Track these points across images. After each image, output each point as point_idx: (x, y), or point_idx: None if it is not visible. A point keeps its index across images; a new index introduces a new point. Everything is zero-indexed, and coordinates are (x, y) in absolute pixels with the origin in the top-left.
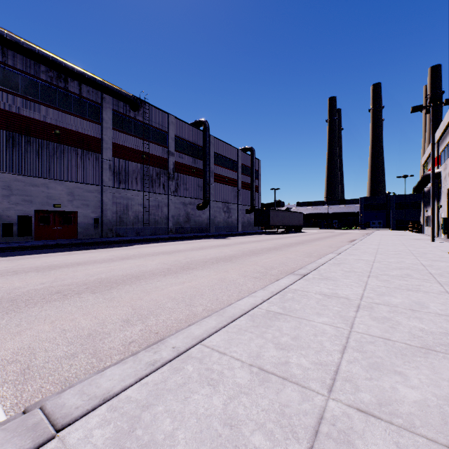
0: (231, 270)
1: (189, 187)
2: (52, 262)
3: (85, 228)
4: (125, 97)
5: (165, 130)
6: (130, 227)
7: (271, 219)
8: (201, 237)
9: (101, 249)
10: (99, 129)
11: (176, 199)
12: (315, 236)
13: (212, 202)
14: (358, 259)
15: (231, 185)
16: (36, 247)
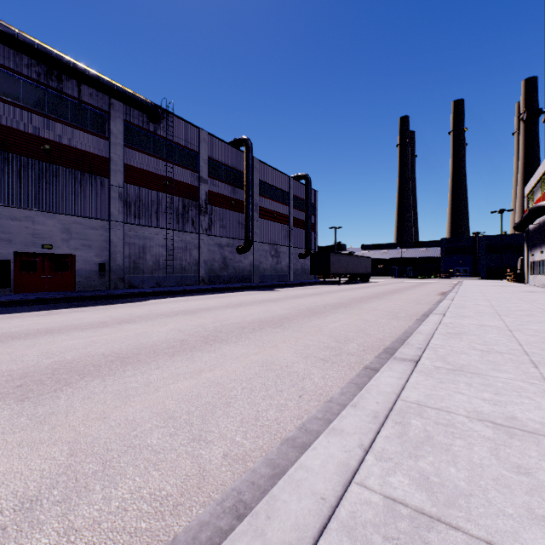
0: (282, 344)
1: (227, 224)
2: (11, 327)
3: (86, 277)
4: (140, 104)
5: (195, 149)
6: (149, 276)
7: (332, 266)
8: (242, 288)
9: (99, 306)
10: (105, 145)
11: (209, 239)
12: (389, 287)
13: (256, 243)
14: (481, 326)
15: (281, 222)
16: (8, 303)
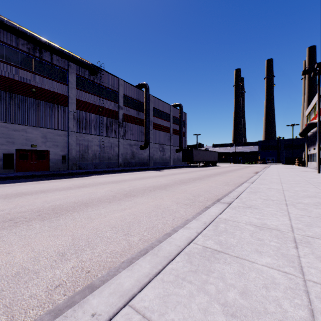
0: (165, 197)
1: (134, 133)
2: (22, 189)
3: (55, 163)
4: (85, 65)
5: (116, 90)
6: (90, 162)
7: (195, 156)
8: (143, 169)
9: (65, 179)
10: (66, 88)
11: (124, 141)
12: (227, 169)
13: (151, 144)
14: (269, 188)
15: (165, 131)
16: (14, 177)
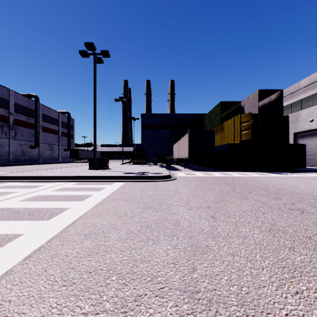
0: None
1: (24, 134)
2: None
3: None
4: None
5: (7, 98)
6: None
7: (80, 155)
8: (36, 164)
9: None
10: None
11: (15, 141)
12: None
13: (41, 144)
14: None
15: (54, 134)
16: None
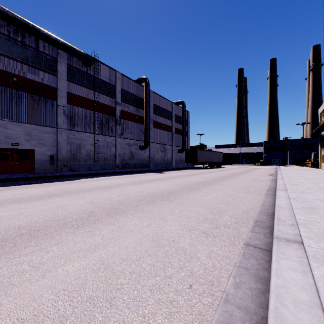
0: (169, 215)
1: (133, 131)
2: None
3: (41, 164)
4: (77, 53)
5: (113, 84)
6: (83, 163)
7: (199, 157)
8: (142, 171)
9: (44, 183)
10: (54, 79)
11: (122, 140)
12: (235, 171)
13: (151, 143)
14: (323, 200)
15: (167, 130)
16: None
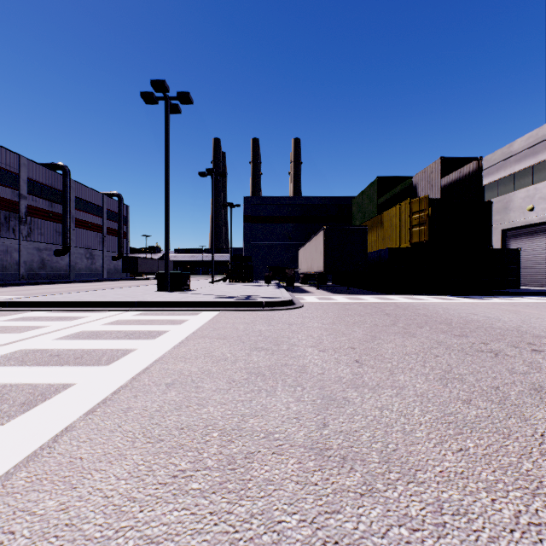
0: None
1: (45, 232)
2: None
3: None
4: None
5: (15, 171)
6: None
7: (140, 267)
8: (65, 282)
9: None
10: None
11: (29, 244)
12: None
13: (72, 248)
14: None
15: (96, 231)
16: None
